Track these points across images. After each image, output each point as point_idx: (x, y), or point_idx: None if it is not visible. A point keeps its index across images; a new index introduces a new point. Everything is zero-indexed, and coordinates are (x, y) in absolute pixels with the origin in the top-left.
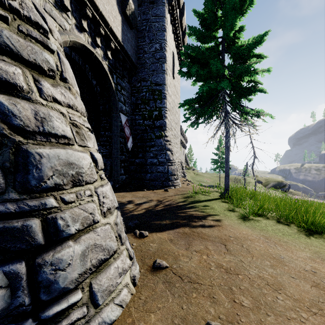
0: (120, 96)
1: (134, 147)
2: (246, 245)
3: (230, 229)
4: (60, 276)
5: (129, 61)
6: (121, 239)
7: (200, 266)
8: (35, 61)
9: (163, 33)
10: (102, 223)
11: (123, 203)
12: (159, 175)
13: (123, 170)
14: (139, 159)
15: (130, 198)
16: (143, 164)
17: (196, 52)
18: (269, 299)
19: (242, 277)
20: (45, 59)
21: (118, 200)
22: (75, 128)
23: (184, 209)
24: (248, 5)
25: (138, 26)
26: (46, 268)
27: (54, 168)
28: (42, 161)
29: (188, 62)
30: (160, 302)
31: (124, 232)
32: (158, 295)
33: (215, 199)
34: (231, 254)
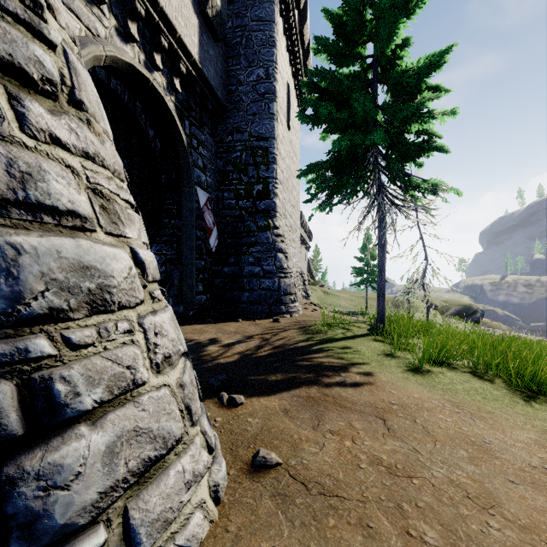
0: (197, 158)
1: (221, 246)
2: (420, 418)
3: (391, 390)
4: (57, 501)
5: (212, 97)
6: (191, 414)
7: (340, 462)
8: (12, 58)
9: (271, 50)
10: (153, 385)
11: (200, 344)
12: (264, 294)
13: (202, 286)
14: (230, 266)
15: (214, 335)
16: (237, 275)
17: (329, 80)
18: (474, 529)
19: (420, 483)
20: (35, 57)
21: (191, 339)
22: (99, 200)
23: (308, 353)
24: (417, 1)
25: (229, 38)
26: (25, 487)
27: (49, 277)
28: (22, 261)
29: (314, 99)
30: (265, 538)
31: (197, 400)
32: (263, 523)
33: (360, 335)
34: (396, 437)
